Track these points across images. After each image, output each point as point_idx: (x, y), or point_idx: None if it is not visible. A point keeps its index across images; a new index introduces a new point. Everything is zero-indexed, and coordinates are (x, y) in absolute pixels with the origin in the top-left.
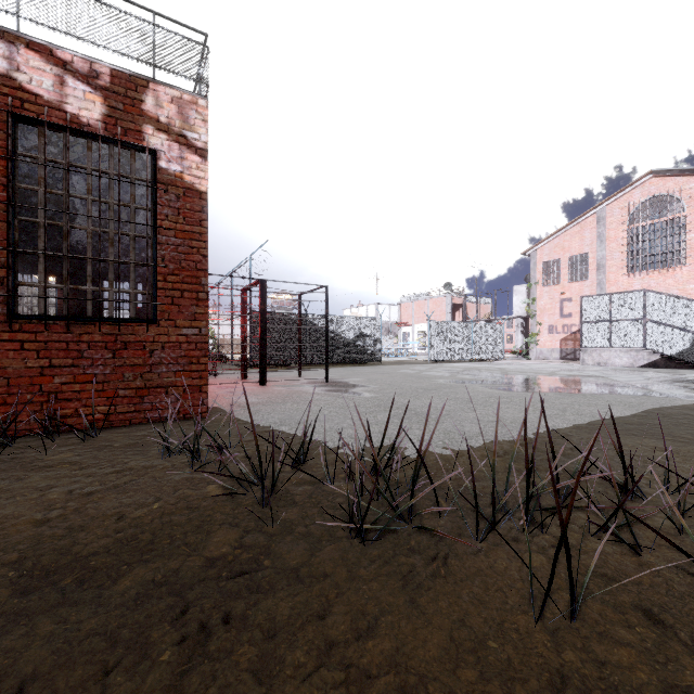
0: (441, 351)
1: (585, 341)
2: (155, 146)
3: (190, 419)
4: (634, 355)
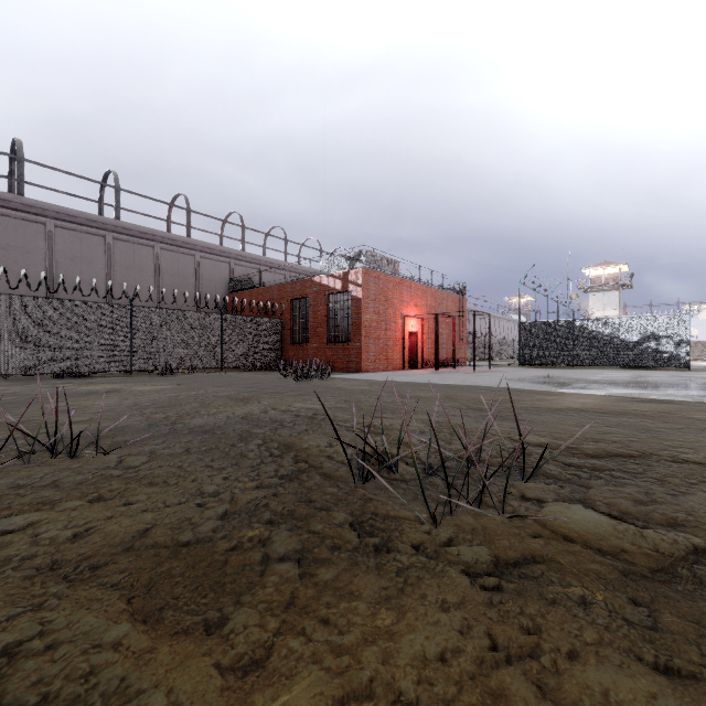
0: None
1: None
2: (351, 289)
3: (357, 372)
4: None
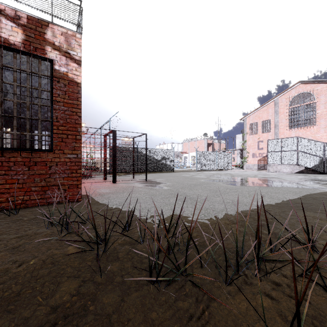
0: (202, 165)
1: (269, 160)
2: (52, 58)
3: (71, 202)
4: (292, 167)
